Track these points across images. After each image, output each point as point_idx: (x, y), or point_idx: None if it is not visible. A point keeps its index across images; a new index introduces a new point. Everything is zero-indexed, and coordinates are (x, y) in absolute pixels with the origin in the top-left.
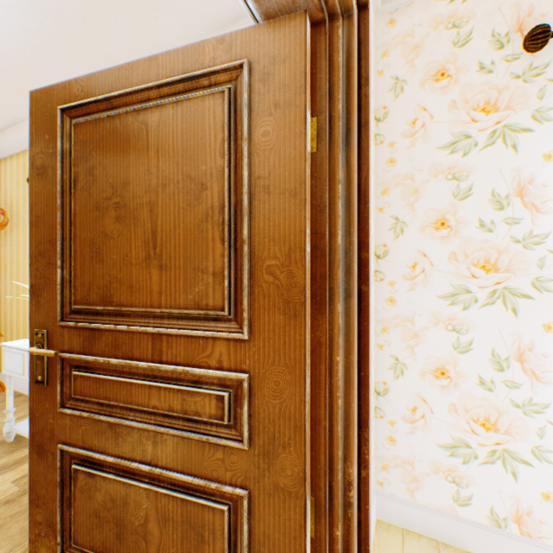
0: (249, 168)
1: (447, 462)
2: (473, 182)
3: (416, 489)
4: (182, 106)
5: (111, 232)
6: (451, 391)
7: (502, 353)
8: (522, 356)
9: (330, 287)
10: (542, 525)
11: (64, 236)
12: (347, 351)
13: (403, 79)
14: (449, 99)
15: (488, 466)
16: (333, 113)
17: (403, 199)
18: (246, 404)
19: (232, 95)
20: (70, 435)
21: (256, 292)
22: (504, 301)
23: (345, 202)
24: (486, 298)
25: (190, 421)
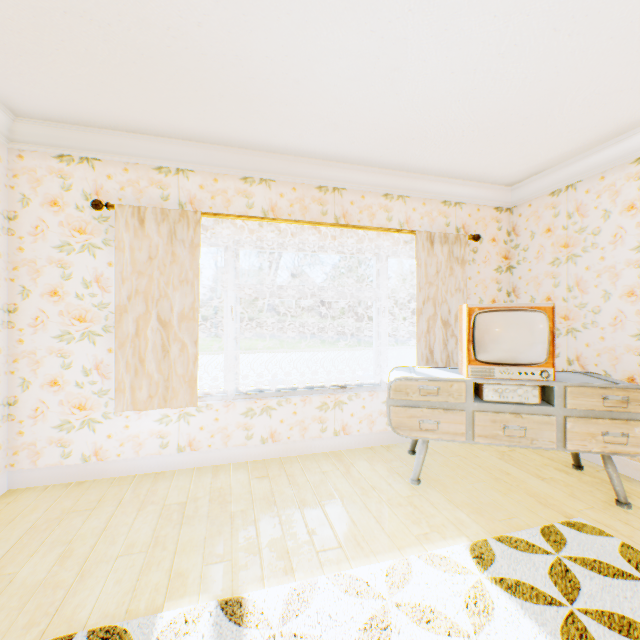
0: None
1: (59, 436)
2: (74, 271)
3: (39, 459)
4: None
5: None
6: (61, 393)
7: (89, 367)
8: (99, 367)
9: None
10: (108, 452)
11: None
12: None
13: (30, 197)
14: (60, 220)
15: (82, 430)
16: None
17: (30, 275)
18: None
19: None
20: None
21: None
22: (90, 338)
23: None
24: (81, 337)
25: None
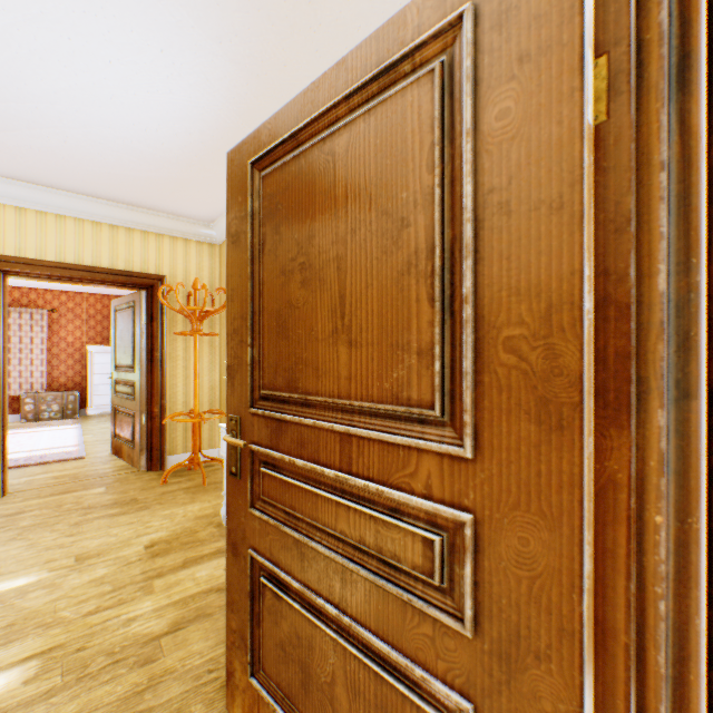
0: (473, 180)
1: None
2: None
3: None
4: (375, 114)
5: (295, 300)
6: None
7: None
8: None
9: (638, 376)
10: None
11: (253, 309)
12: (681, 507)
13: None
14: None
15: None
16: (644, 35)
17: None
18: (468, 564)
19: (446, 71)
20: (259, 540)
21: (485, 382)
22: None
23: (675, 206)
24: None
25: (386, 564)
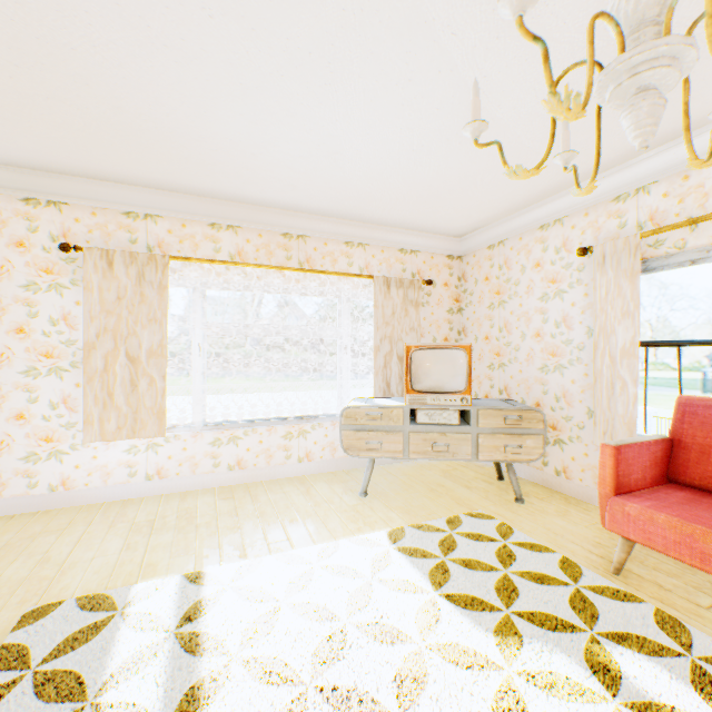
0: None
1: (25, 467)
2: (41, 310)
3: (4, 490)
4: None
5: None
6: (28, 426)
7: (57, 401)
8: (67, 401)
9: None
10: (76, 482)
11: None
12: None
13: None
14: (27, 260)
15: (49, 461)
16: None
17: None
18: None
19: None
20: None
21: None
22: (57, 373)
23: None
24: (48, 372)
25: None
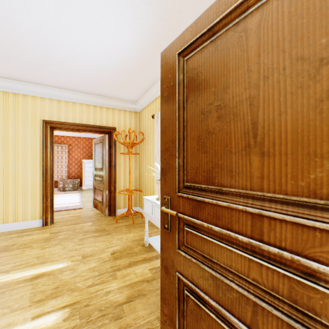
0: None
1: None
2: None
3: None
4: None
5: (212, 129)
6: None
7: None
8: None
9: None
10: None
11: (179, 137)
12: None
13: None
14: None
15: None
16: None
17: None
18: None
19: None
20: (183, 269)
21: None
22: None
23: None
24: None
25: (298, 311)
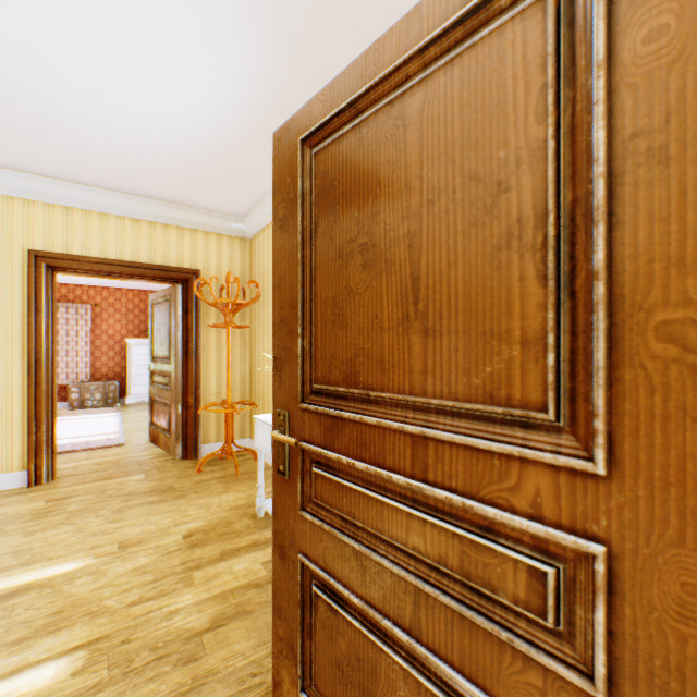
0: (605, 124)
1: None
2: None
3: None
4: (460, 63)
5: (355, 285)
6: None
7: None
8: None
9: None
10: None
11: (304, 297)
12: None
13: None
14: None
15: None
16: None
17: None
18: (600, 608)
19: None
20: (310, 546)
21: (625, 379)
22: None
23: None
24: None
25: (473, 591)
